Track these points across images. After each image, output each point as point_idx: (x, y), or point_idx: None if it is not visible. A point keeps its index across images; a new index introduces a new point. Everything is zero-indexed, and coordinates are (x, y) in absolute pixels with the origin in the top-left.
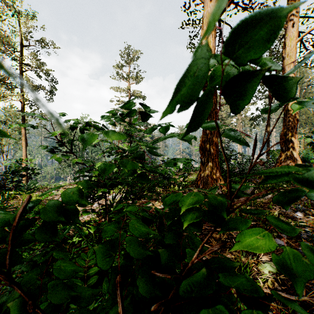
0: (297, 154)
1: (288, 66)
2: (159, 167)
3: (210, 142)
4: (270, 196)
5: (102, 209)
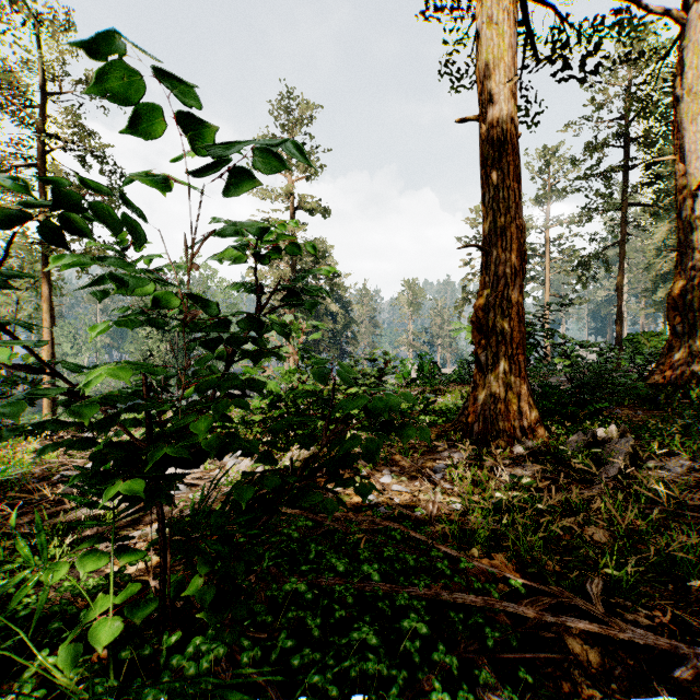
0: None
1: (691, 120)
2: (363, 376)
3: (503, 308)
4: (686, 463)
5: (155, 544)
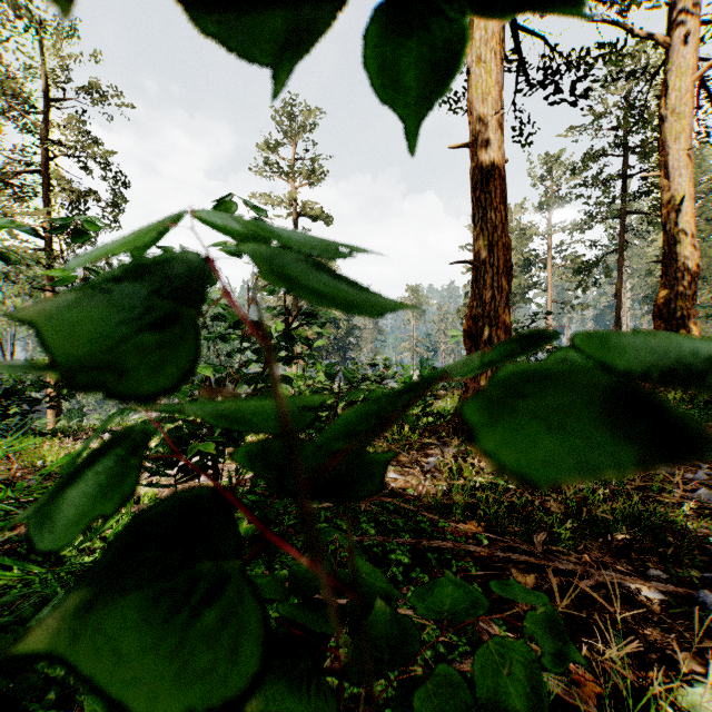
0: None
1: (675, 139)
2: (364, 380)
3: (491, 318)
4: None
5: None
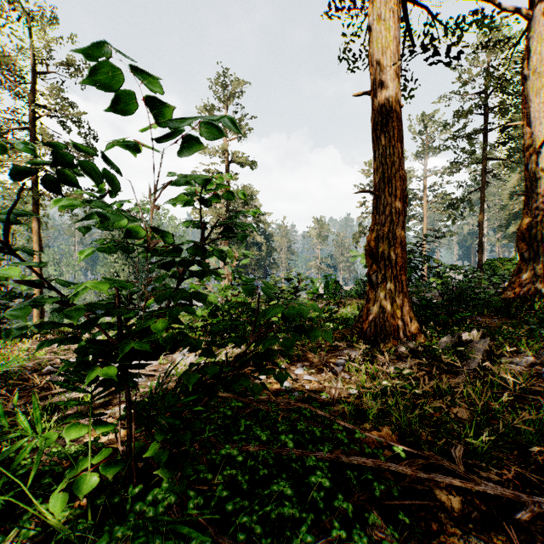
0: None
1: (535, 94)
2: (281, 292)
3: (389, 239)
4: (530, 358)
5: (122, 419)
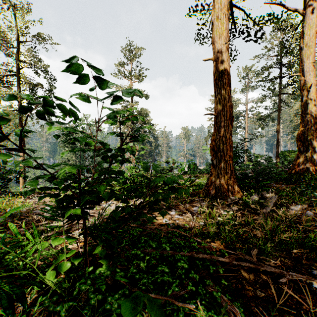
0: (316, 155)
1: (307, 58)
2: (163, 169)
3: (223, 140)
4: (299, 206)
5: (81, 234)
